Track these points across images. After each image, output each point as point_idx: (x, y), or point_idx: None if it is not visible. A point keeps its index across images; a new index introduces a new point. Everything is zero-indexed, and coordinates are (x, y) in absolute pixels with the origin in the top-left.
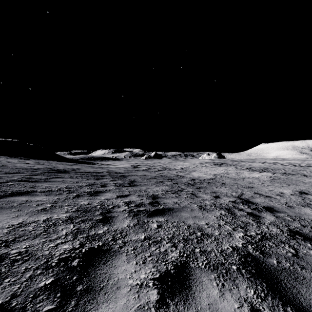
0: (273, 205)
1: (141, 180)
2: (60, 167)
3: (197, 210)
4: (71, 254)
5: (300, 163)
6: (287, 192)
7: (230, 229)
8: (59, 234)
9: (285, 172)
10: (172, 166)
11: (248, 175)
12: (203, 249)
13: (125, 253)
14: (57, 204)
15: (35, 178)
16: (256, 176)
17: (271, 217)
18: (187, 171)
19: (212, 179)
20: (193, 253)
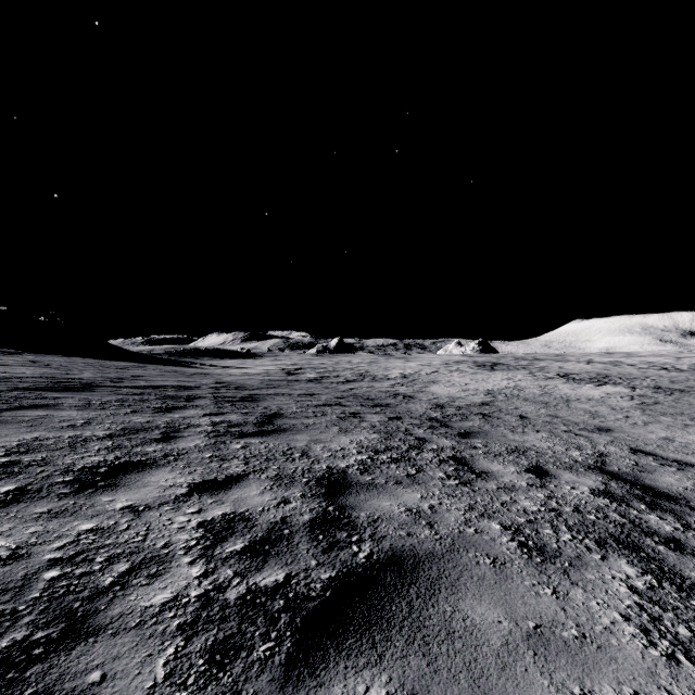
0: None
1: (297, 411)
2: (85, 375)
3: (522, 568)
4: None
5: (674, 363)
6: None
7: None
8: None
9: (658, 386)
10: (379, 372)
11: (573, 394)
12: None
13: None
14: None
15: None
16: (594, 396)
17: None
18: (419, 384)
19: (488, 404)
20: None
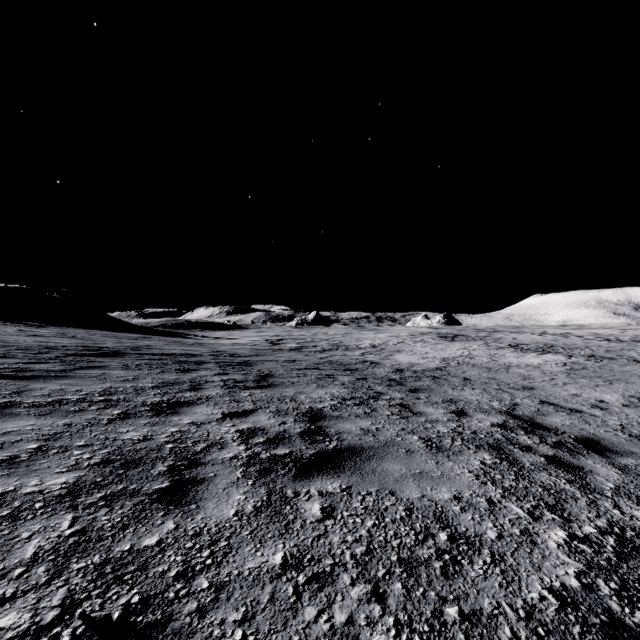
0: (595, 435)
1: (284, 373)
2: (109, 344)
3: (423, 453)
4: None
5: (618, 335)
6: (613, 400)
7: (523, 517)
8: (8, 560)
9: (593, 354)
10: (352, 342)
11: (516, 361)
12: (469, 608)
13: None
14: (55, 444)
15: (36, 369)
16: (533, 363)
17: (610, 471)
18: (385, 352)
19: (441, 369)
20: (440, 628)
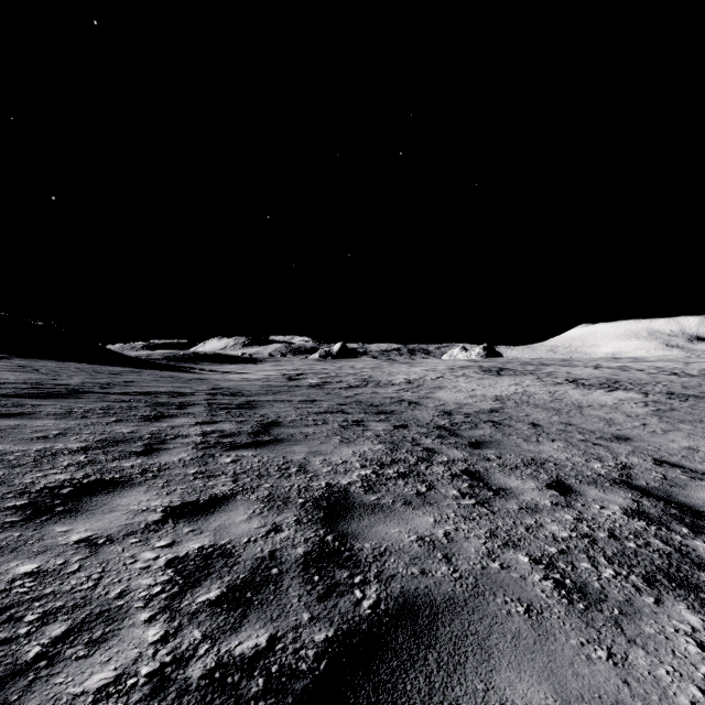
0: None
1: (297, 419)
2: (73, 380)
3: (564, 619)
4: None
5: (683, 368)
6: None
7: None
8: None
9: (671, 391)
10: (383, 377)
11: (585, 400)
12: None
13: None
14: None
15: None
16: (607, 402)
17: None
18: (424, 389)
19: (497, 410)
20: None
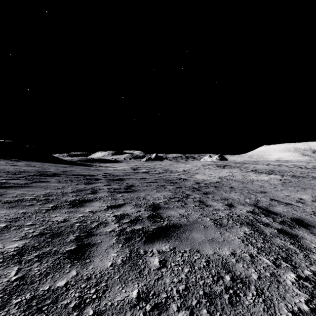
0: (301, 217)
1: (140, 184)
2: (51, 170)
3: (213, 228)
4: None
5: (305, 165)
6: (307, 198)
7: (270, 265)
8: None
9: (294, 175)
10: (173, 169)
11: (256, 178)
12: None
13: None
14: (15, 224)
15: (12, 182)
16: (264, 179)
17: (312, 237)
18: (190, 174)
19: (218, 182)
20: None
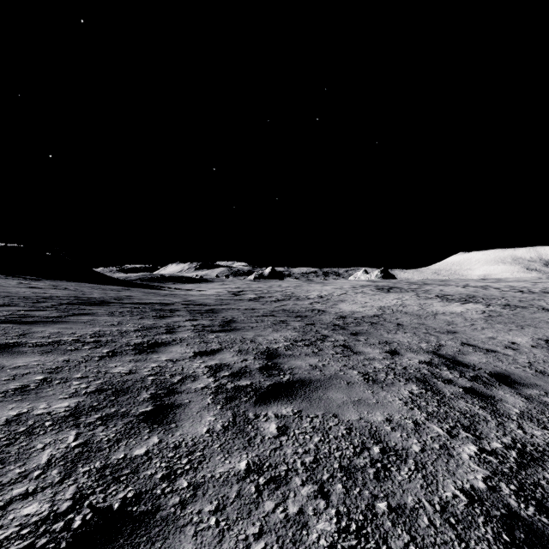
0: (507, 370)
1: (245, 319)
2: (95, 295)
3: (361, 385)
4: (37, 541)
5: (530, 287)
6: (523, 342)
7: (442, 435)
8: (28, 465)
9: (508, 304)
10: (302, 293)
11: (442, 309)
12: (396, 503)
13: (192, 528)
14: (57, 376)
15: (36, 315)
16: (456, 311)
17: (517, 399)
18: (331, 302)
19: (378, 316)
20: (372, 517)
